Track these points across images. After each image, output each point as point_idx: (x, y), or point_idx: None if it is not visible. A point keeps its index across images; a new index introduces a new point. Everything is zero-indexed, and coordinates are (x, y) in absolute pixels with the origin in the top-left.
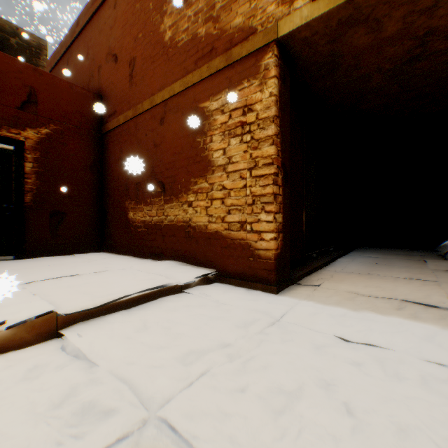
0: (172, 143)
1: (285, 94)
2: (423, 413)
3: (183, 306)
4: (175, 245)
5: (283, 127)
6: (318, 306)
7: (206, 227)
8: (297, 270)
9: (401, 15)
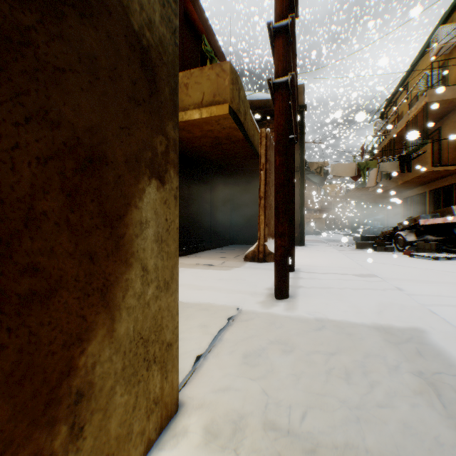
0: None
1: None
2: None
3: None
4: None
5: None
6: None
7: None
8: None
9: (199, 130)
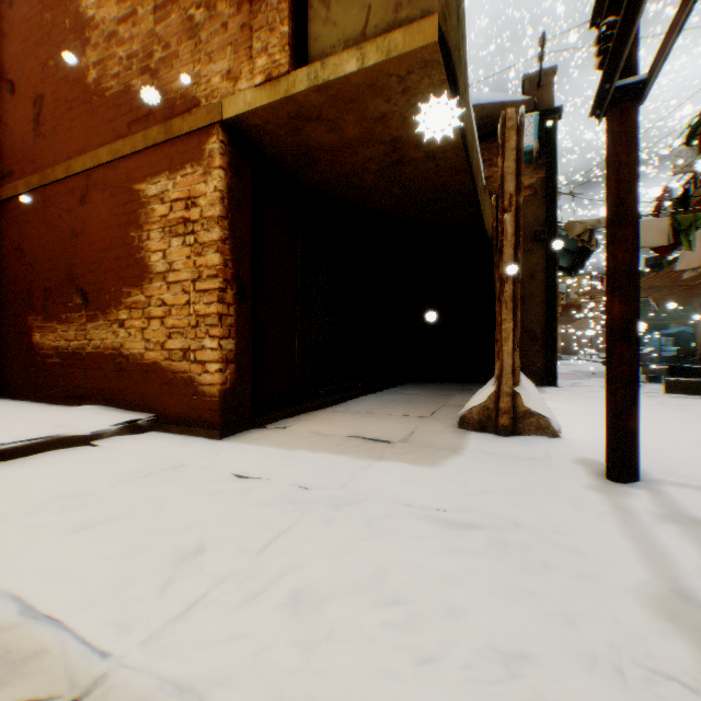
0: (99, 234)
1: (243, 188)
2: (225, 518)
3: (70, 459)
4: (103, 382)
5: (236, 229)
6: (254, 448)
7: (143, 357)
8: (276, 411)
9: (355, 120)
